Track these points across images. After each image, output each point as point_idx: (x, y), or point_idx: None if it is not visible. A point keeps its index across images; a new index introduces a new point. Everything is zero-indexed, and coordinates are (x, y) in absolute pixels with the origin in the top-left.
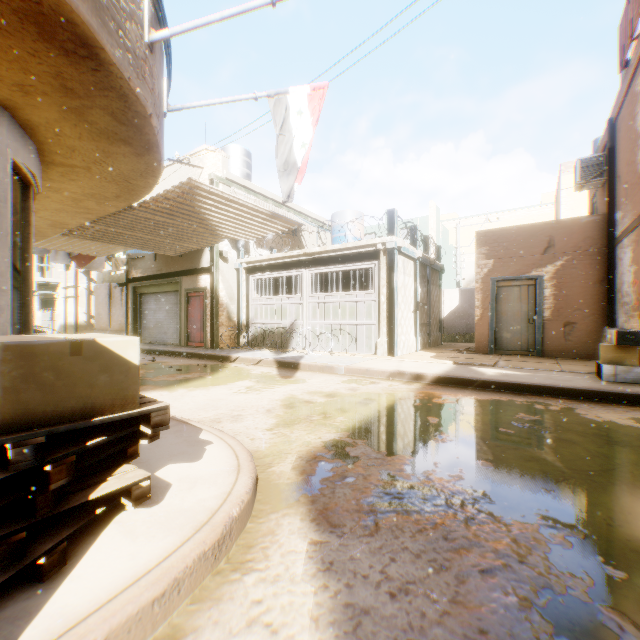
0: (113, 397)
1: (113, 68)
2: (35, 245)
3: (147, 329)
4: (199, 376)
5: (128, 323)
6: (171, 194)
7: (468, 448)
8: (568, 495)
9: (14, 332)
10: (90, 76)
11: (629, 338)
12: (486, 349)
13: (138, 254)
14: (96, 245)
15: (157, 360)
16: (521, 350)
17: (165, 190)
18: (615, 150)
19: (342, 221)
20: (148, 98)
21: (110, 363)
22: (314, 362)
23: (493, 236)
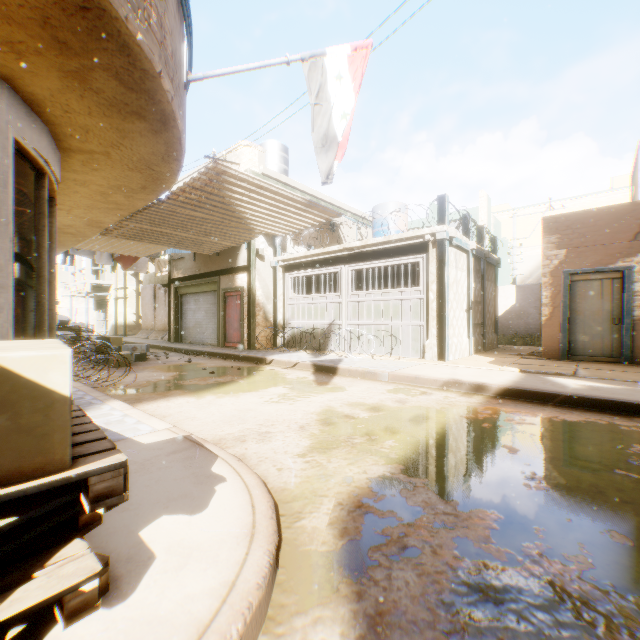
0: (20, 453)
1: (104, 3)
2: (79, 247)
3: (187, 329)
4: (231, 380)
5: (170, 323)
6: (198, 182)
7: (578, 503)
8: None
9: (23, 334)
10: (80, 19)
11: None
12: (556, 354)
13: (179, 255)
14: (134, 245)
15: (193, 361)
16: (602, 356)
17: (191, 178)
18: None
19: (384, 214)
20: (155, 51)
21: (13, 395)
22: (354, 367)
23: (565, 222)
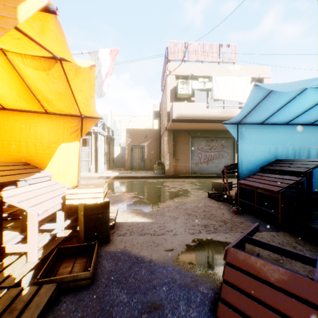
0: None
1: None
2: None
3: None
4: None
5: None
6: None
7: (123, 187)
8: (139, 190)
9: None
10: None
11: (159, 163)
12: (129, 169)
13: None
14: None
15: None
16: (139, 168)
17: None
18: (161, 112)
19: None
20: None
21: None
22: None
23: (131, 131)
